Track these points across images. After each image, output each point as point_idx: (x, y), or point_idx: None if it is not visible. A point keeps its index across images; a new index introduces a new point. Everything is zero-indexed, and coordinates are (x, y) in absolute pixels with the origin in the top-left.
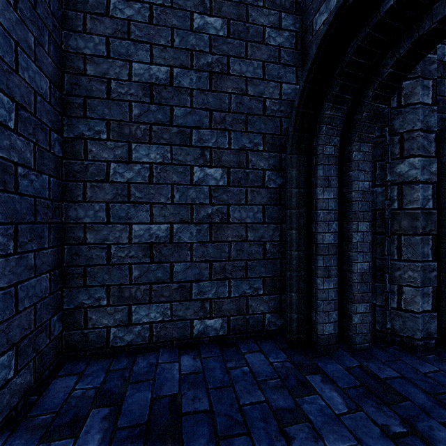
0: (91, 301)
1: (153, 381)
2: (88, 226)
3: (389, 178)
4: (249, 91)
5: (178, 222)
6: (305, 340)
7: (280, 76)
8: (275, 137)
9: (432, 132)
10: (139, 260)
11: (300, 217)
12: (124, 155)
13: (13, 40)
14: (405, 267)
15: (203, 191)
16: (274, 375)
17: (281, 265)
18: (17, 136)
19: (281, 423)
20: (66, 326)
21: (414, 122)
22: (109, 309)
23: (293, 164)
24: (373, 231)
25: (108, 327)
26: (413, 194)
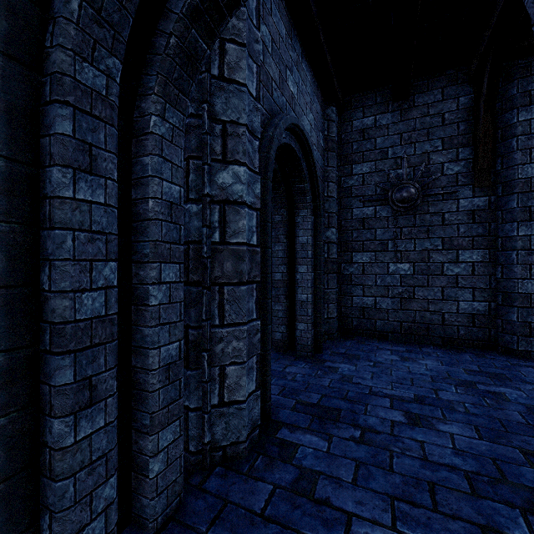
0: None
1: None
2: None
3: (208, 189)
4: None
5: None
6: None
7: None
8: None
9: (256, 138)
10: None
11: None
12: None
13: None
14: (229, 335)
15: None
16: None
17: None
18: None
19: None
20: None
21: (239, 112)
22: None
23: None
24: (185, 280)
25: None
26: (239, 221)
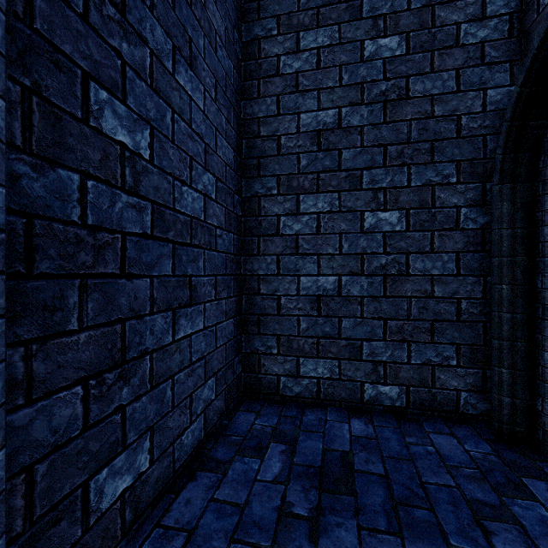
0: (264, 348)
1: (323, 434)
2: (261, 277)
3: None
4: (435, 112)
5: (346, 274)
6: (524, 435)
7: (483, 81)
8: (475, 163)
9: None
10: (307, 313)
11: (515, 267)
12: (292, 207)
13: (214, 127)
14: None
15: (375, 239)
16: (470, 465)
17: (486, 331)
18: (216, 204)
19: (477, 514)
20: (244, 368)
21: None
22: (279, 358)
23: (502, 196)
24: None
25: (278, 375)
26: None
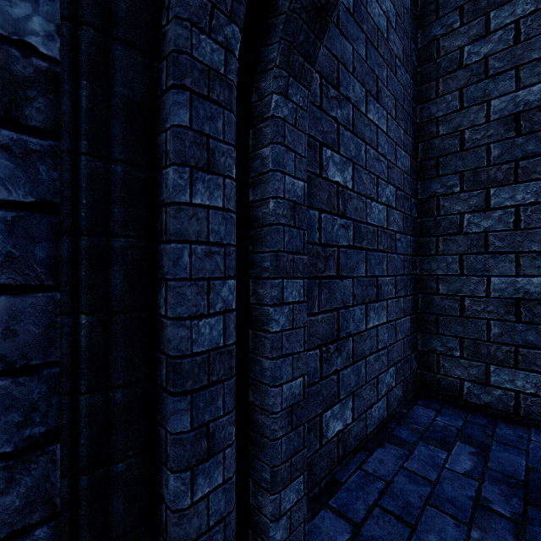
0: (443, 349)
1: (526, 452)
2: (440, 277)
3: None
4: None
5: None
6: None
7: None
8: None
9: None
10: (500, 317)
11: None
12: (480, 203)
13: (394, 143)
14: None
15: None
16: None
17: None
18: (395, 211)
19: None
20: (420, 365)
21: None
22: (462, 362)
23: None
24: None
25: (461, 379)
26: None
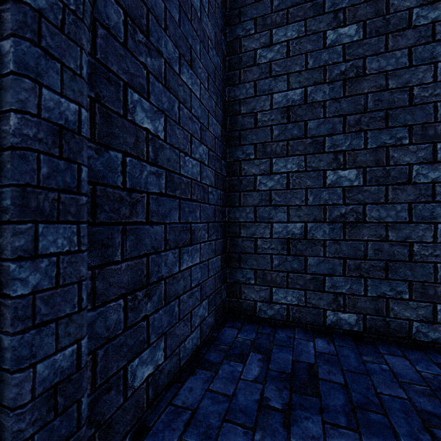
0: (244, 279)
1: (292, 349)
2: (242, 224)
3: None
4: (389, 85)
5: (311, 221)
6: None
7: (434, 55)
8: (427, 126)
9: None
10: (278, 252)
11: None
12: (267, 168)
13: (207, 110)
14: None
15: (336, 192)
16: (421, 383)
17: (436, 271)
18: (208, 168)
19: (427, 423)
20: (228, 294)
21: None
22: (256, 287)
23: None
24: None
25: (255, 300)
26: None
